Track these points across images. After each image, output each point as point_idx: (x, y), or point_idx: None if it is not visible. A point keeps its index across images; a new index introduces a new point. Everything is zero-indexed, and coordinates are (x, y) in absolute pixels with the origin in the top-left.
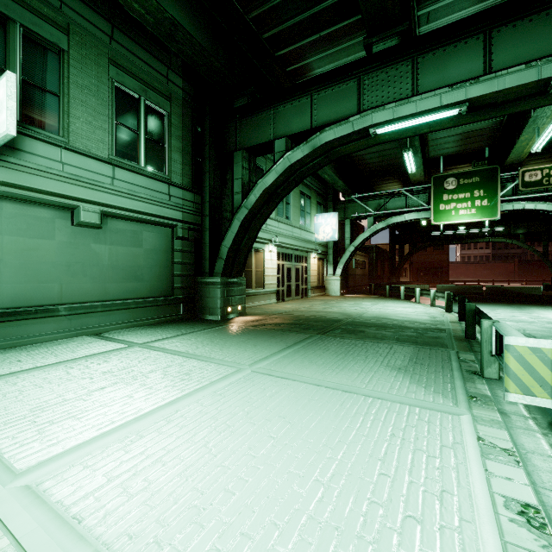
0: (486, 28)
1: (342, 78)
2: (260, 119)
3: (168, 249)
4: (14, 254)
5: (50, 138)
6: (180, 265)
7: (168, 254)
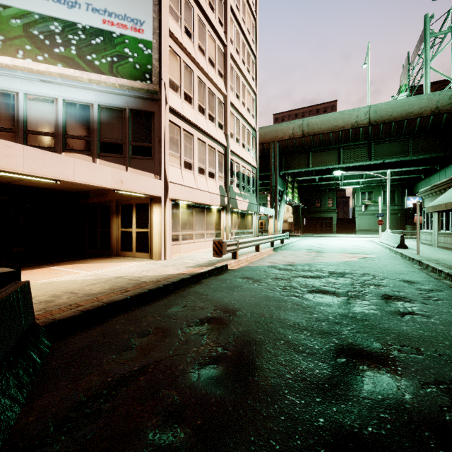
0: (433, 175)
1: (424, 180)
2: (417, 186)
3: (397, 219)
4: (367, 222)
5: (371, 205)
6: (400, 222)
7: (397, 220)
